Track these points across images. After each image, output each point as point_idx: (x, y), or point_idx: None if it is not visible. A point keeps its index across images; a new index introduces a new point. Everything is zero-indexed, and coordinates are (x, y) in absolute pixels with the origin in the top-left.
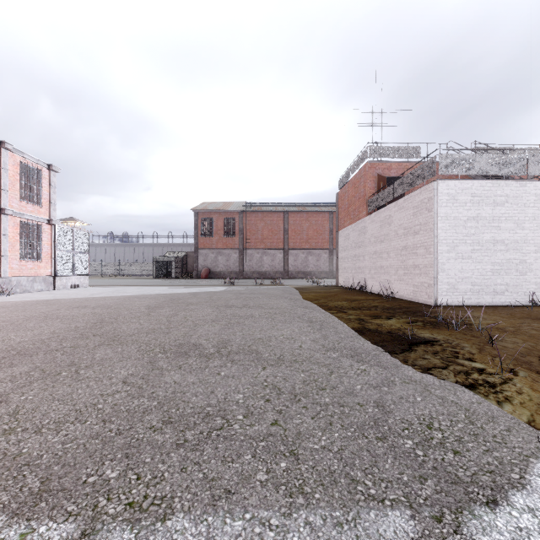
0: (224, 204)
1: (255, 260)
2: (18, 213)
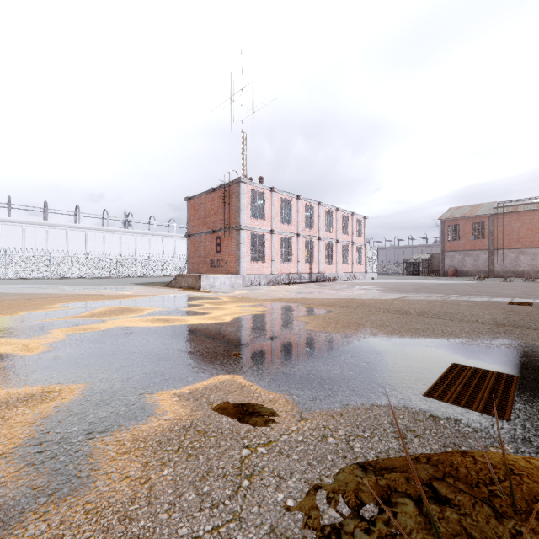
0: (471, 208)
1: (508, 260)
2: (356, 243)
